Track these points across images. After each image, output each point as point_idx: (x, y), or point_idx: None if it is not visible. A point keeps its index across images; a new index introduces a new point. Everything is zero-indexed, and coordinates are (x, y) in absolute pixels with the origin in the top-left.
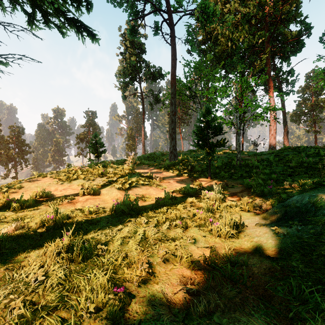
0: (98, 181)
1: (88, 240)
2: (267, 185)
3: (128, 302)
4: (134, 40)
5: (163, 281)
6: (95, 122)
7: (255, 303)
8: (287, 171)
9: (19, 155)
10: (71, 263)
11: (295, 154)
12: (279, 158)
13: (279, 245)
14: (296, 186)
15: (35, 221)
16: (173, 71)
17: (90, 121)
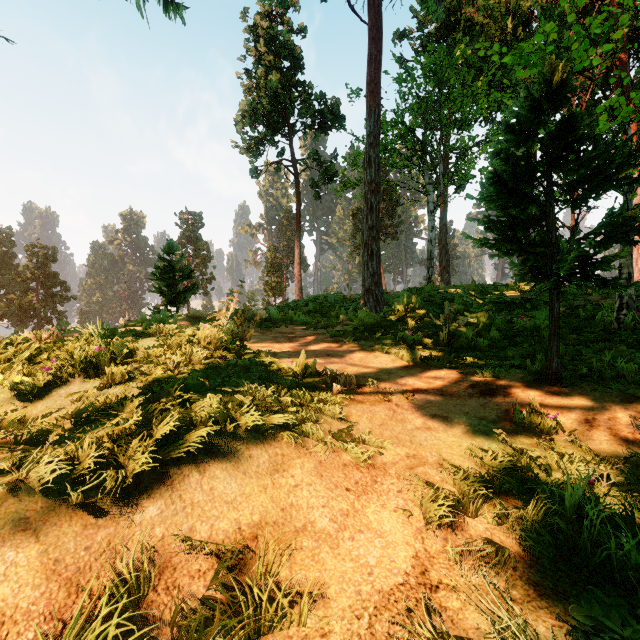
0: (61, 396)
1: None
2: None
3: None
4: (277, 35)
5: None
6: (200, 235)
7: None
8: None
9: (44, 305)
10: None
11: None
12: None
13: None
14: None
15: None
16: (374, 72)
17: (189, 233)
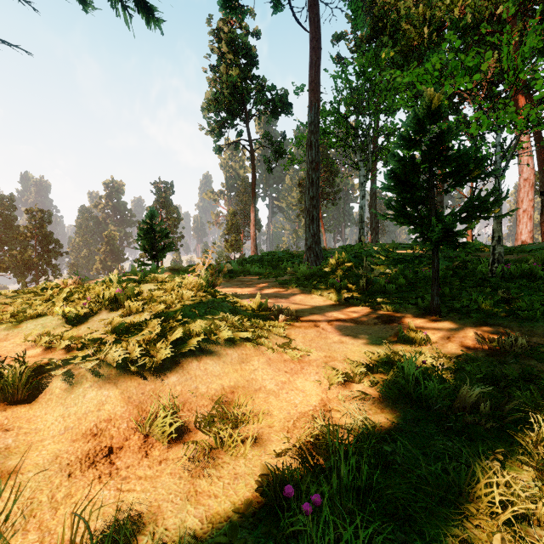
0: (96, 322)
1: None
2: None
3: None
4: (236, 38)
5: None
6: (171, 200)
7: None
8: None
9: (41, 259)
10: None
11: None
12: None
13: None
14: None
15: None
16: (315, 74)
17: (162, 199)
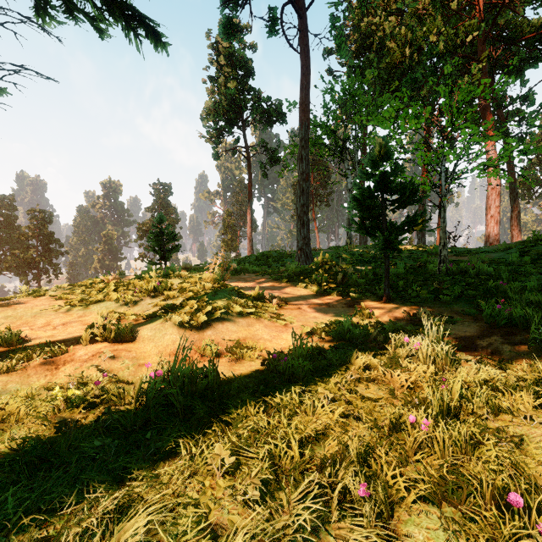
0: (144, 304)
1: None
2: None
3: None
4: (234, 52)
5: None
6: (169, 201)
7: None
8: None
9: (43, 258)
10: None
11: None
12: (531, 258)
13: None
14: None
15: None
16: (305, 96)
17: (161, 201)
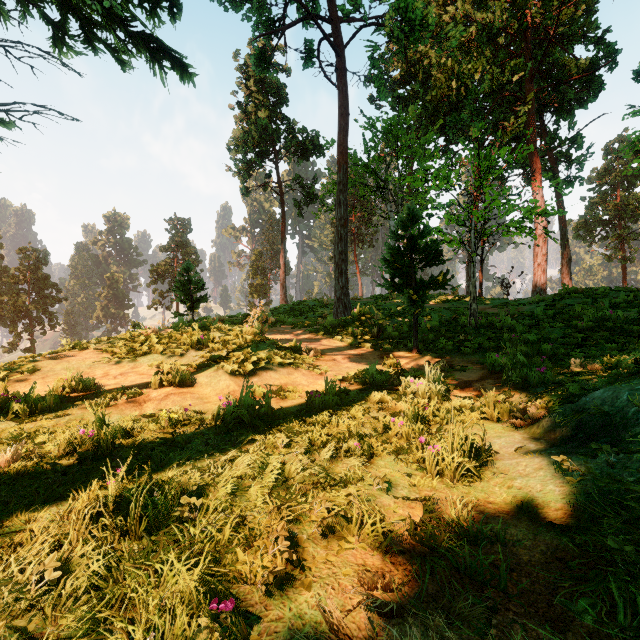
0: (191, 357)
1: (163, 484)
2: (535, 366)
3: (243, 634)
4: (265, 77)
5: (323, 579)
6: (188, 240)
7: (529, 637)
8: (573, 337)
9: (37, 306)
10: (124, 537)
11: (587, 303)
12: (555, 312)
13: (571, 496)
14: (597, 368)
15: (58, 440)
16: (343, 138)
17: (178, 239)
